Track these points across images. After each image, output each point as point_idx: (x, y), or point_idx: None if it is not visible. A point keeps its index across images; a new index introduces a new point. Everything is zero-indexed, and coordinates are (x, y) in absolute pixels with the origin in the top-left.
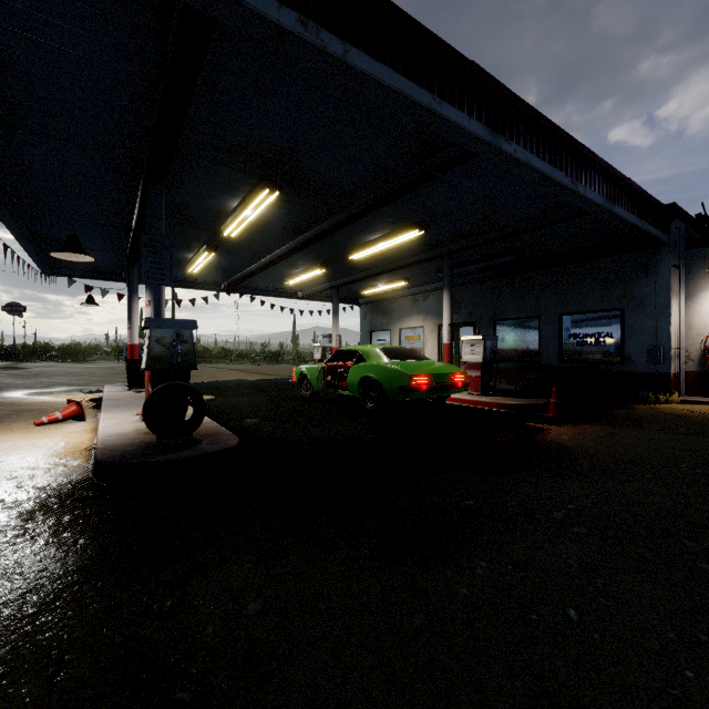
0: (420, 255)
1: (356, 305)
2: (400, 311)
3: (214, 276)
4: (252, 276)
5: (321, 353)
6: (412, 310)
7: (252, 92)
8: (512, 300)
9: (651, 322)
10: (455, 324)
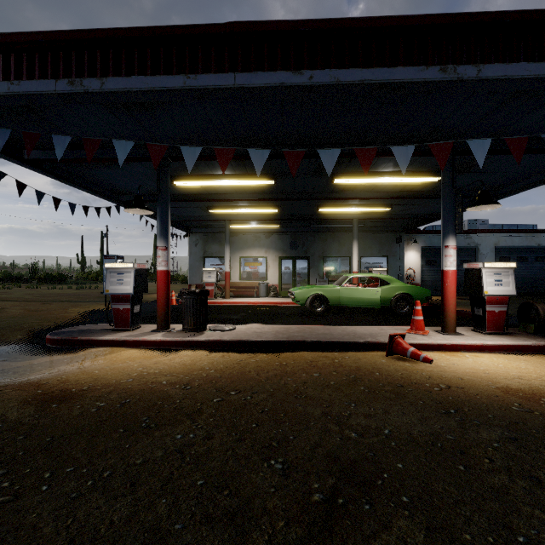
0: (336, 215)
1: (188, 232)
2: (241, 243)
3: (152, 188)
4: (211, 200)
5: (216, 277)
6: (255, 244)
7: (538, 156)
8: (334, 246)
9: (398, 263)
10: (293, 256)
